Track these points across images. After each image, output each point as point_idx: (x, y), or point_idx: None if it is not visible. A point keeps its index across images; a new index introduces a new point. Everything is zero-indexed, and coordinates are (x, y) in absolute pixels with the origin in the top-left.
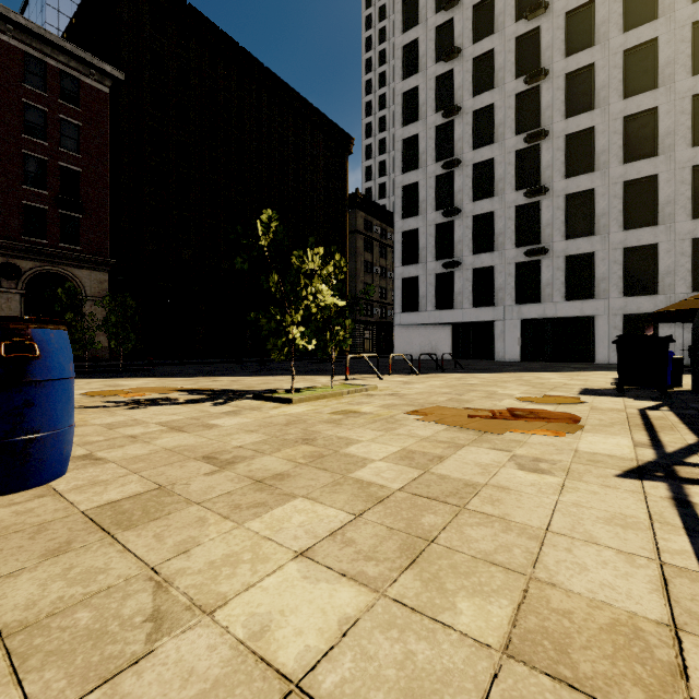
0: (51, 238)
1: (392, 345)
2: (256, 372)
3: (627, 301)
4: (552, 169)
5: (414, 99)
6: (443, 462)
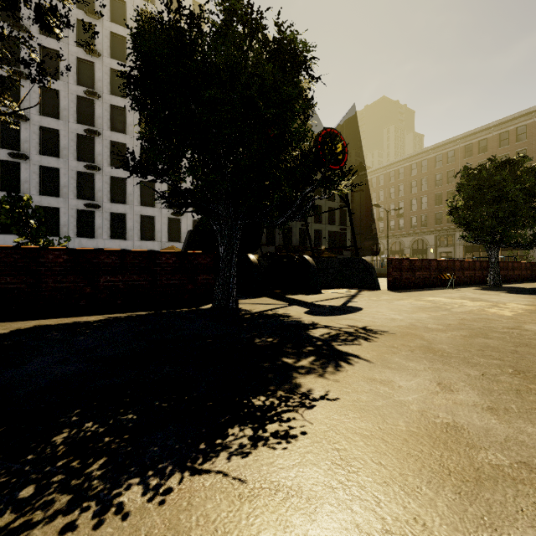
0: None
1: None
2: None
3: (142, 243)
4: (102, 157)
5: None
6: None
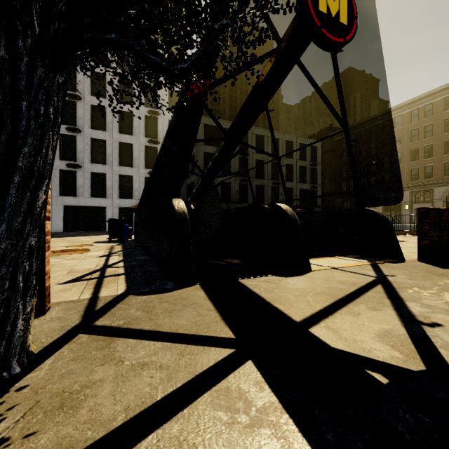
0: None
1: None
2: None
3: (121, 201)
4: (83, 120)
5: None
6: None
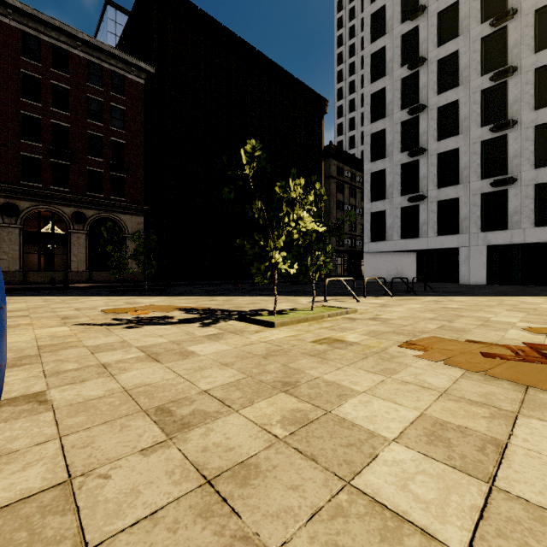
0: (106, 193)
1: (360, 270)
2: (247, 293)
3: None
4: (520, 103)
5: (381, 58)
6: (509, 459)
